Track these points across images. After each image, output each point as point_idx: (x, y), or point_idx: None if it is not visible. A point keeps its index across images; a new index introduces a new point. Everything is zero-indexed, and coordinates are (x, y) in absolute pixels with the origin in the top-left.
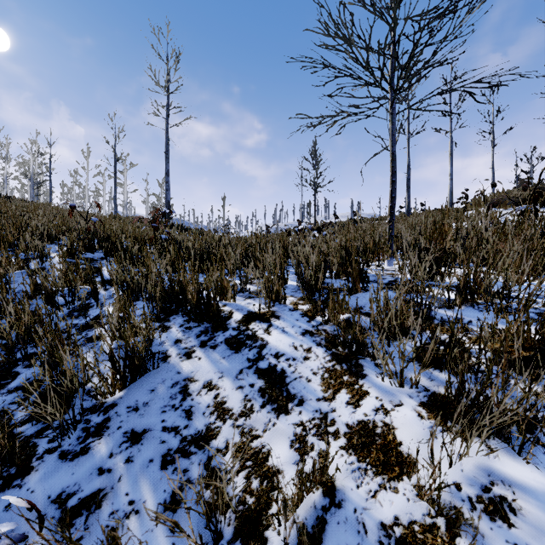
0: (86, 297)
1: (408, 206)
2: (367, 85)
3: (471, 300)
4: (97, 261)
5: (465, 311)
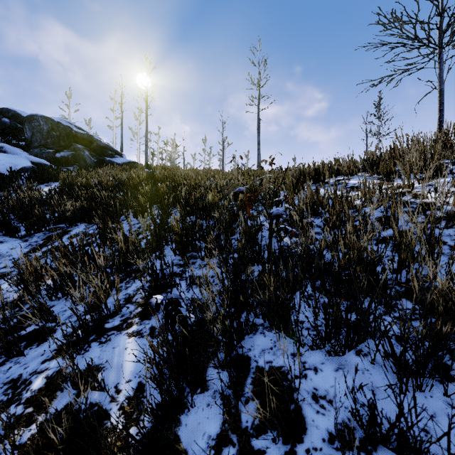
0: None
1: None
2: (418, 48)
3: None
4: None
5: None
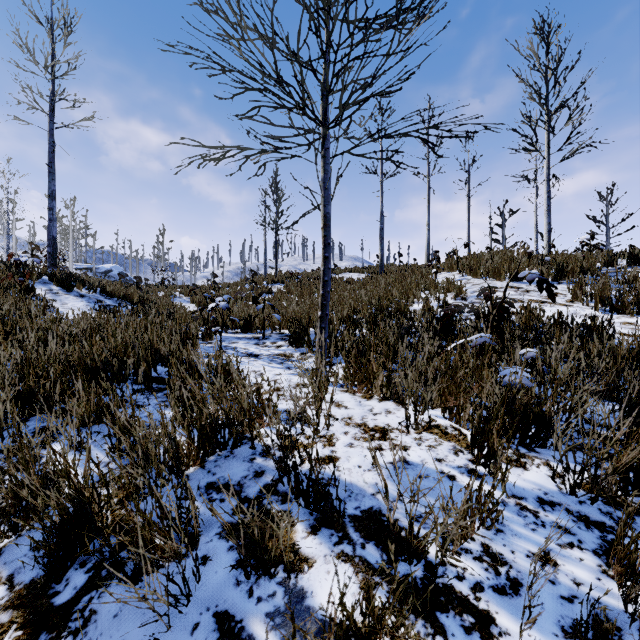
0: None
1: (381, 260)
2: (288, 108)
3: None
4: None
5: None
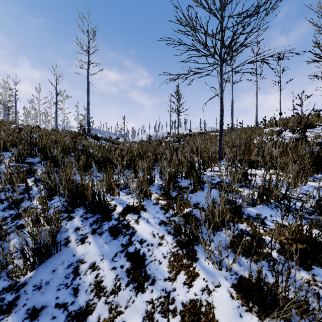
0: (22, 192)
1: (232, 125)
2: (206, 56)
3: (266, 200)
4: (35, 164)
5: (262, 208)
